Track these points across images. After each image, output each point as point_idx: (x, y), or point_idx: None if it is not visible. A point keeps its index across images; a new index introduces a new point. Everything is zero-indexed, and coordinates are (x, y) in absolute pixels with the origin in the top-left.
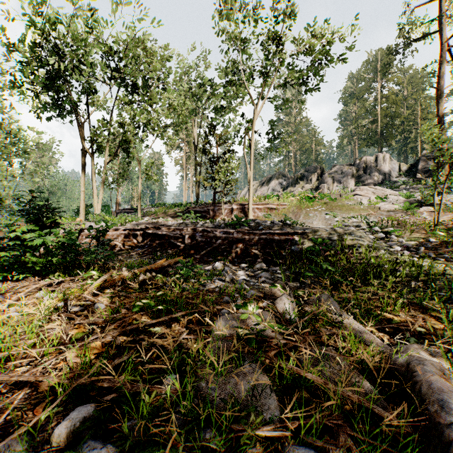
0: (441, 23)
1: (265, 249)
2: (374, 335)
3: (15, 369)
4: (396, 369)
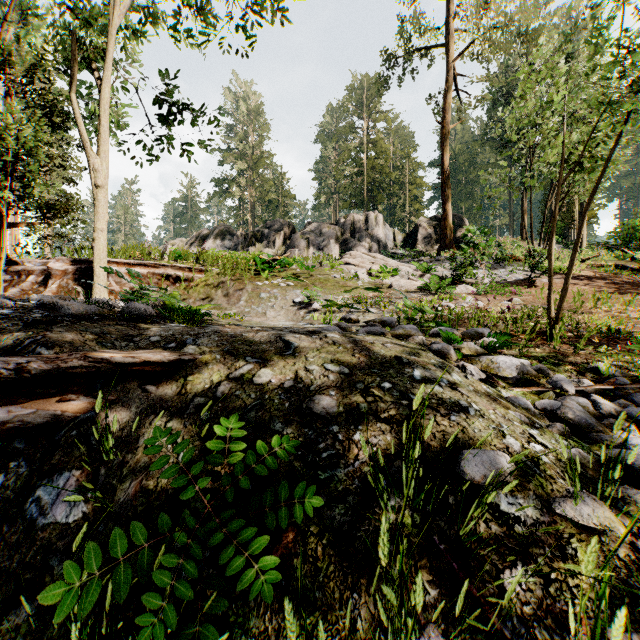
0: (446, 33)
1: None
2: None
3: None
4: None
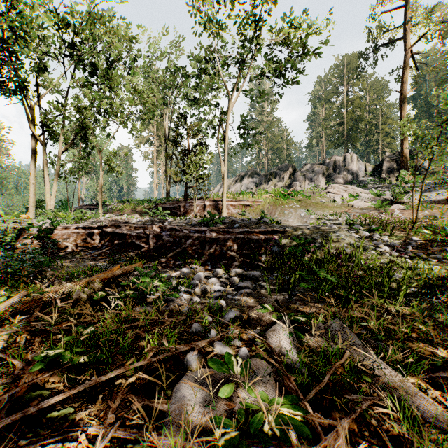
0: (403, 31)
1: (243, 250)
2: (426, 395)
3: None
4: None
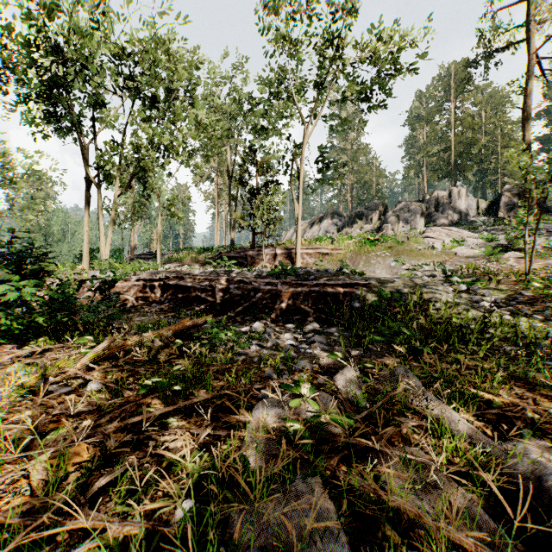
0: (527, 30)
1: (318, 305)
2: (471, 425)
3: None
4: (515, 483)
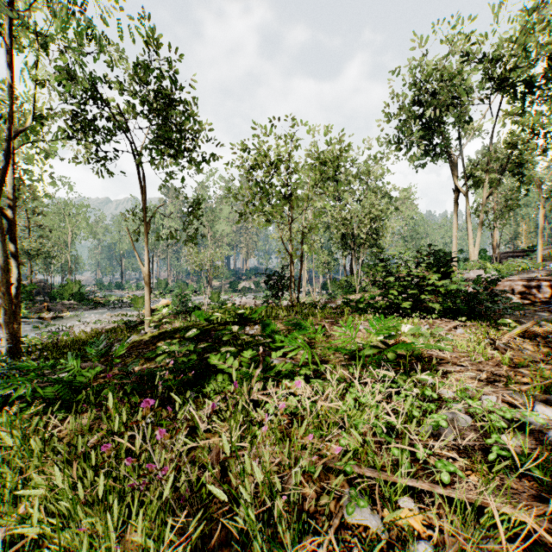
0: None
1: None
2: None
3: (485, 367)
4: None
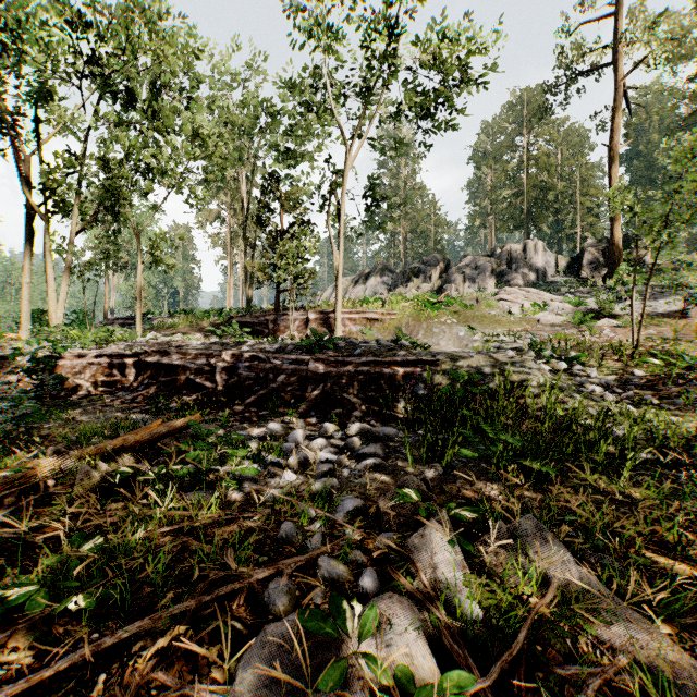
0: (614, 52)
1: (367, 392)
2: (693, 657)
3: None
4: None
